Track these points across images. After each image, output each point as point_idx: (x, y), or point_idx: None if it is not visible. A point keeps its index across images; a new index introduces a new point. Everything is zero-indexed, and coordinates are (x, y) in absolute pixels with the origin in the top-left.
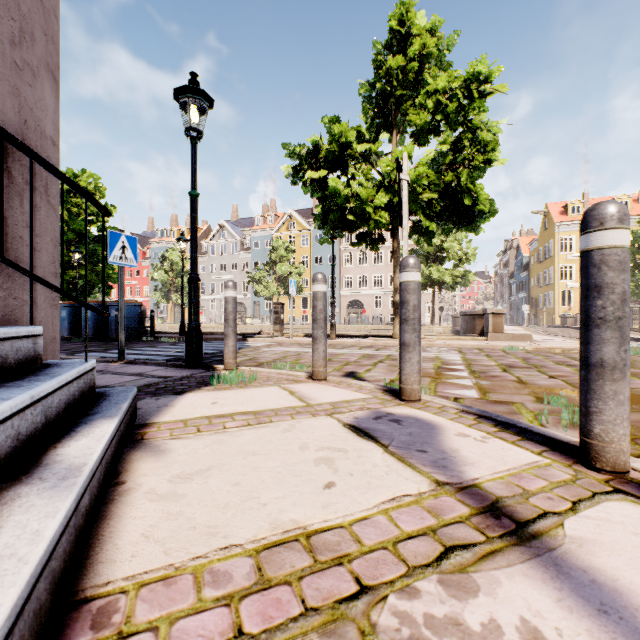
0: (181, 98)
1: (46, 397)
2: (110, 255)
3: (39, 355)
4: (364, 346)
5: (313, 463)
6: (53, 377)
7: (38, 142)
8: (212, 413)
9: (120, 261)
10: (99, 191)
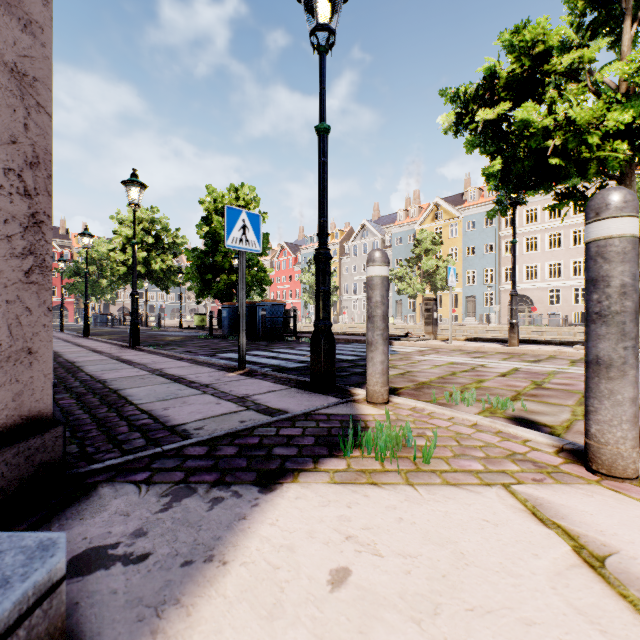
0: None
1: None
2: (228, 237)
3: None
4: (574, 359)
5: None
6: None
7: None
8: None
9: (240, 244)
10: (254, 201)
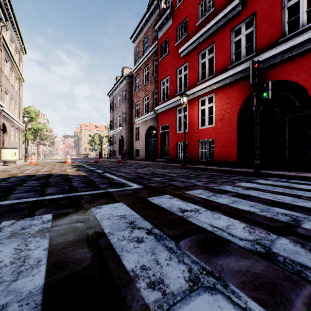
0: None
1: None
2: None
3: None
4: None
5: None
6: None
7: None
8: None
9: None
10: None
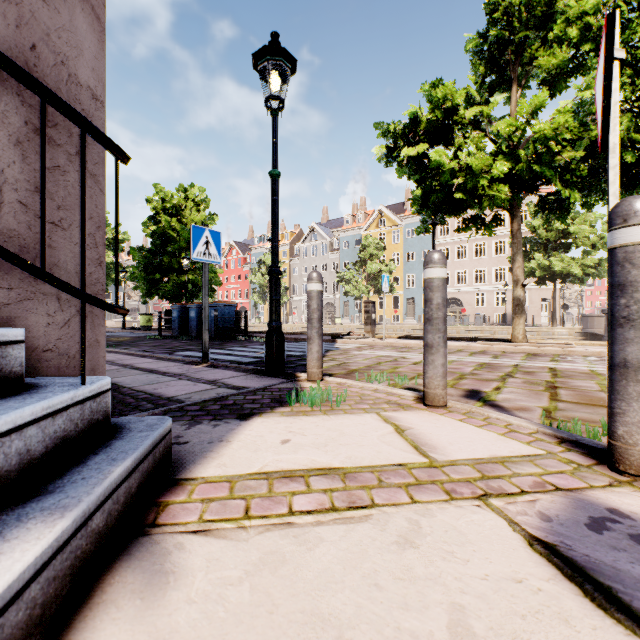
0: (260, 64)
1: None
2: (194, 251)
3: (13, 373)
4: (474, 351)
5: None
6: None
7: (62, 84)
8: (277, 465)
9: (204, 257)
10: (204, 202)
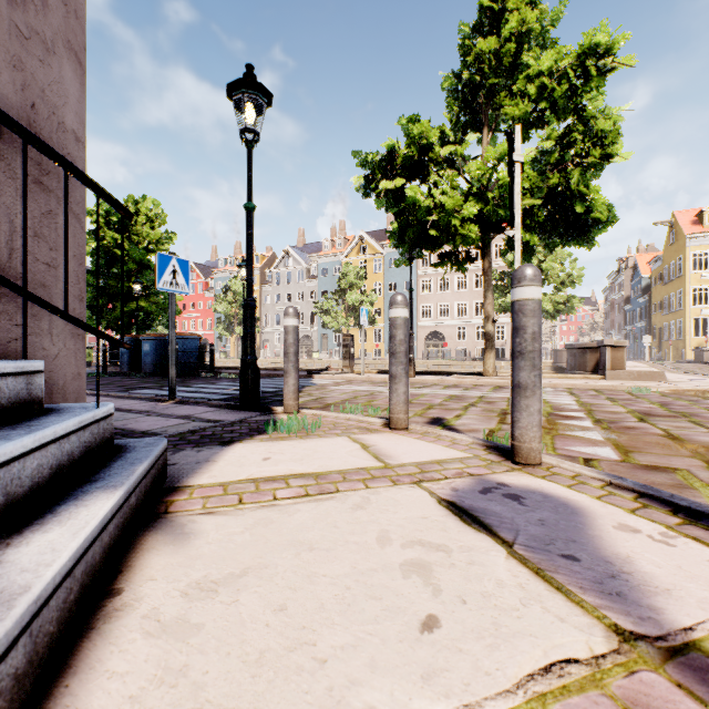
0: (235, 95)
1: (7, 464)
2: (159, 281)
3: (37, 398)
4: (449, 385)
5: (399, 572)
6: (30, 432)
7: (53, 134)
8: (261, 474)
9: (170, 287)
10: (160, 218)
